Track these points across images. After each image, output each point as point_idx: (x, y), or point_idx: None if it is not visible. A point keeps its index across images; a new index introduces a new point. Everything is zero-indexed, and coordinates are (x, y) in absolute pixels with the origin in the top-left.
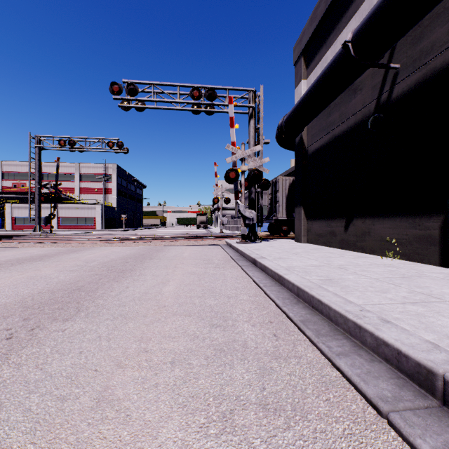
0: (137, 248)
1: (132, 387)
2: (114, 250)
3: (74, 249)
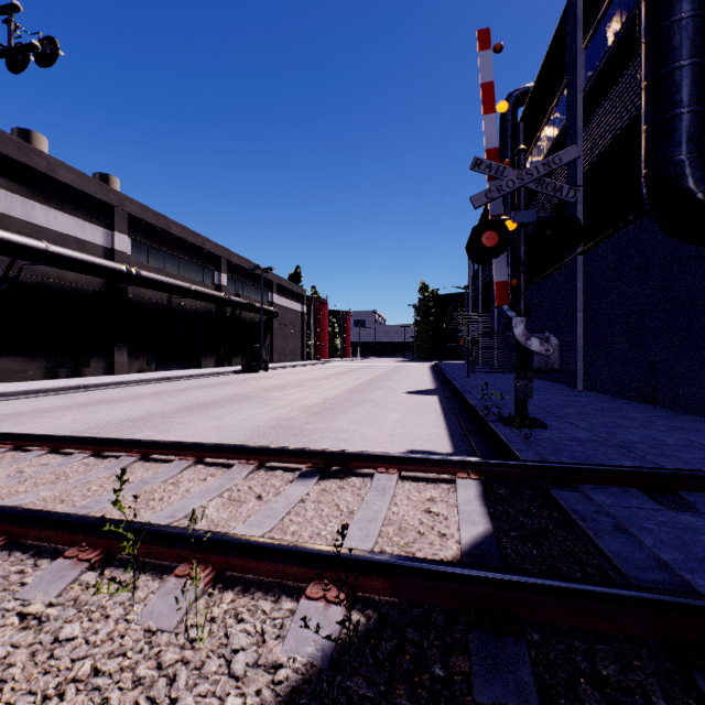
0: (21, 420)
1: (195, 383)
2: (84, 416)
3: (130, 426)
